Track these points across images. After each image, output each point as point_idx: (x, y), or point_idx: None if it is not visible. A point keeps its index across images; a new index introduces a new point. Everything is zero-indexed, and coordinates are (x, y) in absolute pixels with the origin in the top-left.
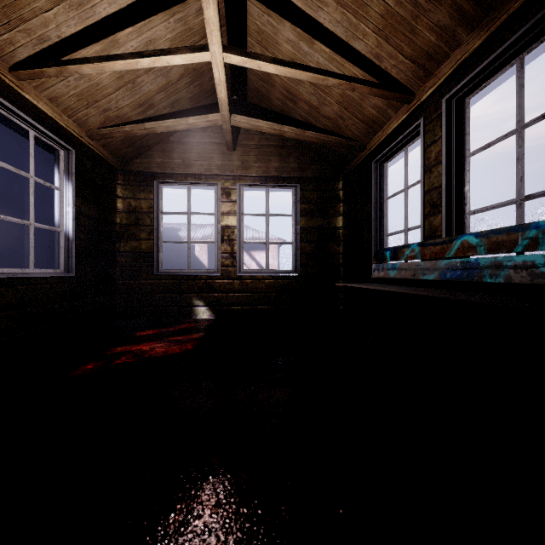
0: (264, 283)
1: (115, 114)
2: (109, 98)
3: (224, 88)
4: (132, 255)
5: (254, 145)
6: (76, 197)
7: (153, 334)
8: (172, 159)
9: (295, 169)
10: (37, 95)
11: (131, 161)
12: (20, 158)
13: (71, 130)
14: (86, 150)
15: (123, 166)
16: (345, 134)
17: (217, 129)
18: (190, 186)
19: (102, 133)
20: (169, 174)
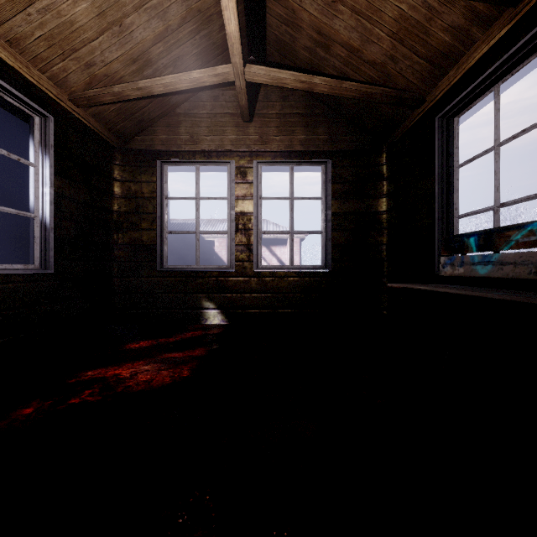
0: (287, 281)
1: (102, 72)
2: (91, 46)
3: (234, 15)
4: (132, 247)
5: (274, 114)
6: (57, 177)
7: (146, 347)
8: (178, 135)
9: (324, 142)
10: None
11: (132, 139)
12: None
13: (46, 90)
14: (72, 120)
15: (122, 144)
16: (395, 86)
17: (231, 97)
18: (199, 165)
19: (87, 95)
20: (175, 151)
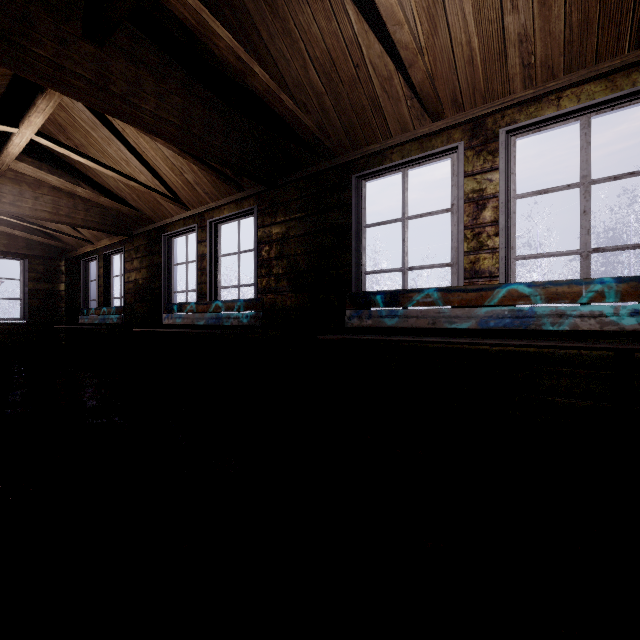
0: None
1: None
2: None
3: None
4: None
5: None
6: None
7: None
8: None
9: (23, 247)
10: None
11: None
12: None
13: None
14: None
15: None
16: (64, 240)
17: None
18: None
19: None
20: None
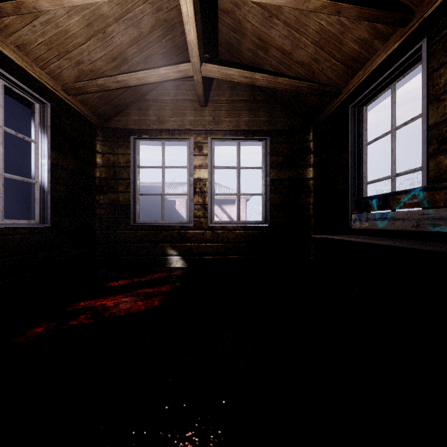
0: (234, 233)
1: (89, 68)
2: (80, 49)
3: (193, 28)
4: (111, 206)
5: (225, 100)
6: (52, 150)
7: (124, 285)
8: (148, 116)
9: (264, 123)
10: (1, 40)
11: (110, 119)
12: (26, 126)
13: (45, 82)
14: (64, 105)
15: (102, 124)
16: (318, 81)
17: (190, 87)
18: (164, 141)
19: (77, 87)
20: (145, 130)
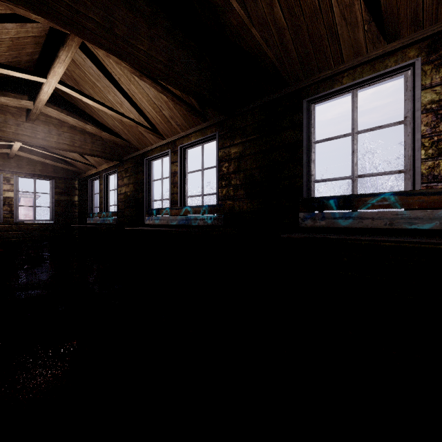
0: (33, 226)
1: None
2: None
3: (17, 149)
4: None
5: (26, 156)
6: None
7: None
8: None
9: (51, 172)
10: None
11: None
12: None
13: None
14: None
15: None
16: (77, 166)
17: None
18: None
19: None
20: None
